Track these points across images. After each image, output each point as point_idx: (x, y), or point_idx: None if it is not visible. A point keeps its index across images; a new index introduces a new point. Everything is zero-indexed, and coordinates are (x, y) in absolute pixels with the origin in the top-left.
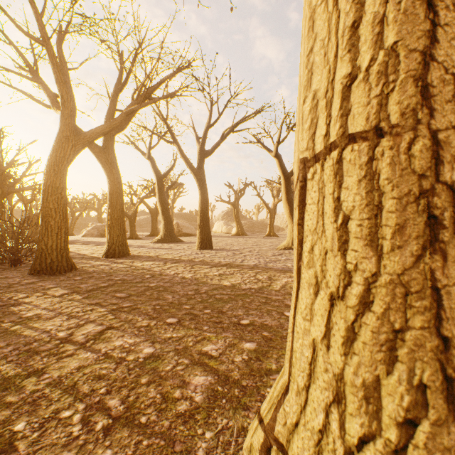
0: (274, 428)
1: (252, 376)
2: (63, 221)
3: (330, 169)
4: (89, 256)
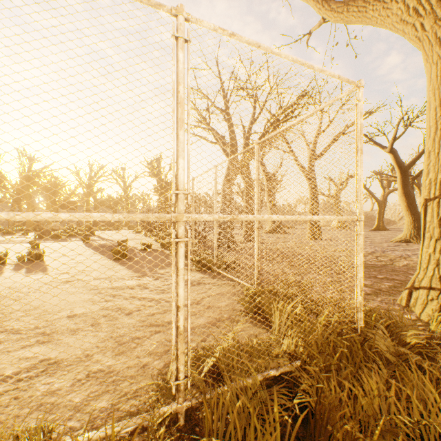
0: (413, 285)
1: (394, 291)
2: None
3: (435, 204)
4: None
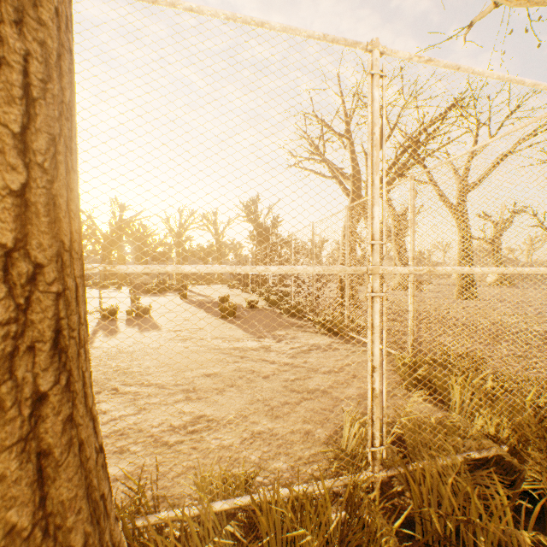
0: None
1: None
2: None
3: None
4: None
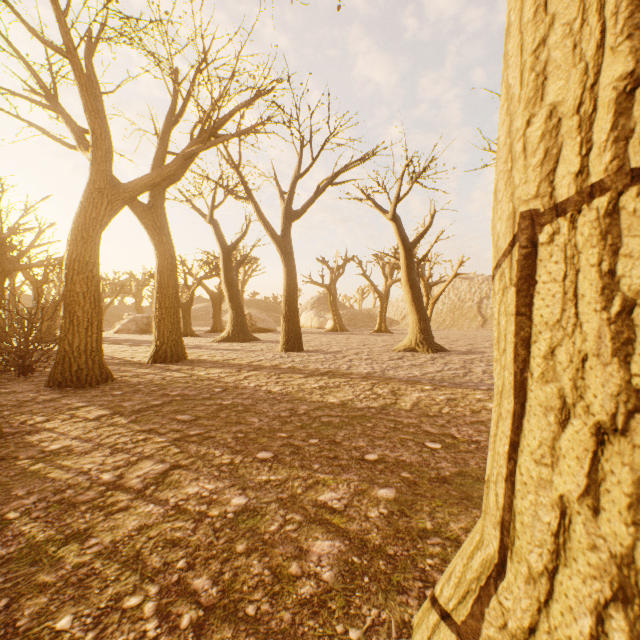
0: (480, 631)
1: (400, 540)
2: (95, 311)
3: (592, 226)
4: (129, 360)
